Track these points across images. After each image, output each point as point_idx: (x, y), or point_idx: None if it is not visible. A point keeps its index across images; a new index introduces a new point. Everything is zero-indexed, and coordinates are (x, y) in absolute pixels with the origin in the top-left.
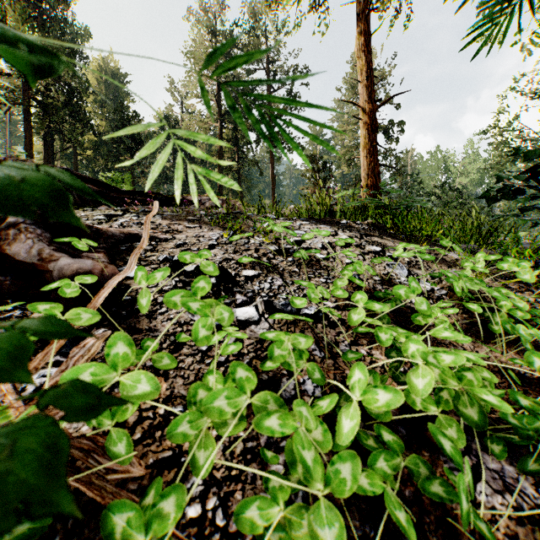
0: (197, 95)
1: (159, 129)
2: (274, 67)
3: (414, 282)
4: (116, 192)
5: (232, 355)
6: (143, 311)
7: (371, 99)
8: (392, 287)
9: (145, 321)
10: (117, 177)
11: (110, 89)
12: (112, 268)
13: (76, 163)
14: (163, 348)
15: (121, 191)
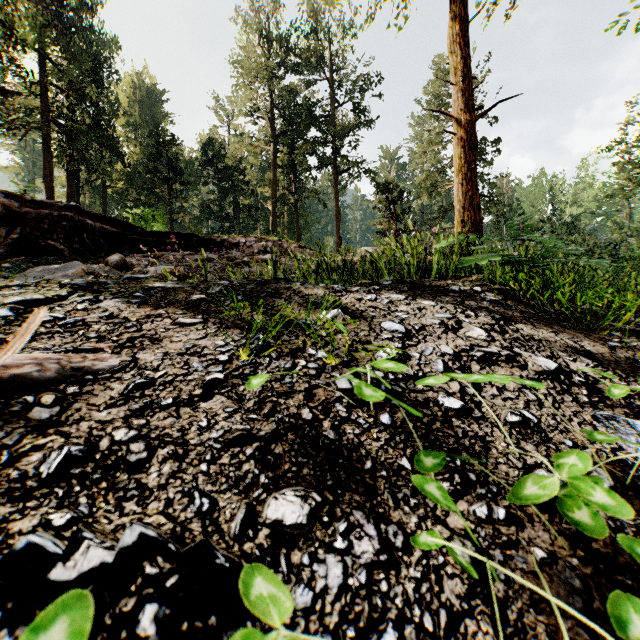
0: (246, 113)
1: (201, 155)
2: (339, 77)
3: None
4: (139, 234)
5: None
6: None
7: (468, 108)
8: None
9: None
10: (147, 214)
11: (145, 109)
12: None
13: (105, 197)
14: None
15: (147, 233)
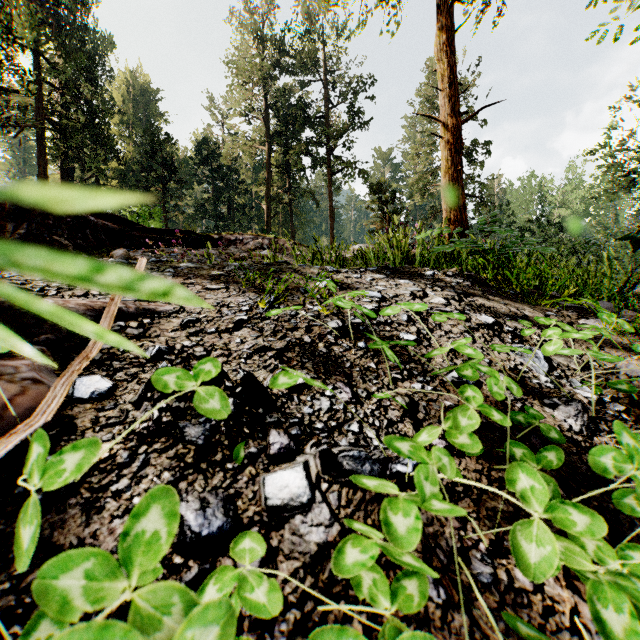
0: (241, 113)
1: (196, 154)
2: (333, 79)
3: (625, 433)
4: (139, 231)
5: (248, 623)
6: (19, 565)
7: (455, 112)
8: (531, 395)
9: (76, 522)
10: (144, 212)
11: (138, 107)
12: (37, 393)
13: None
14: (92, 613)
15: (147, 230)
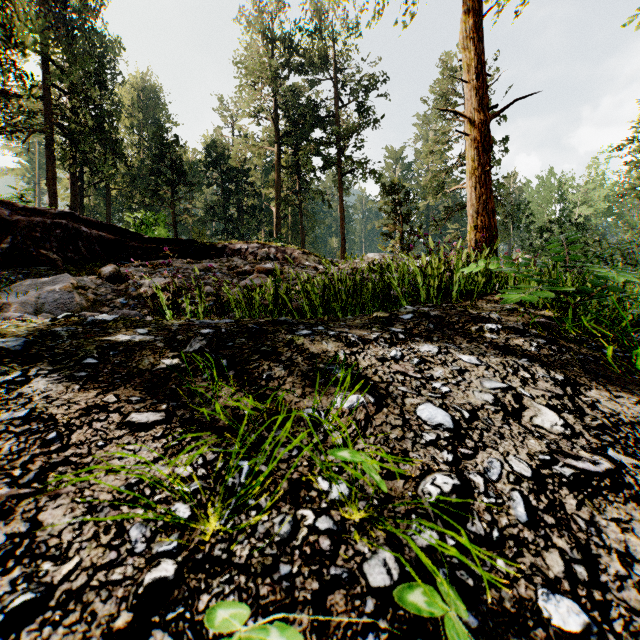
0: (250, 114)
1: (205, 156)
2: (343, 77)
3: None
4: (138, 241)
5: None
6: None
7: (482, 107)
8: None
9: None
10: (148, 218)
11: (148, 110)
12: None
13: (109, 199)
14: None
15: (145, 239)
